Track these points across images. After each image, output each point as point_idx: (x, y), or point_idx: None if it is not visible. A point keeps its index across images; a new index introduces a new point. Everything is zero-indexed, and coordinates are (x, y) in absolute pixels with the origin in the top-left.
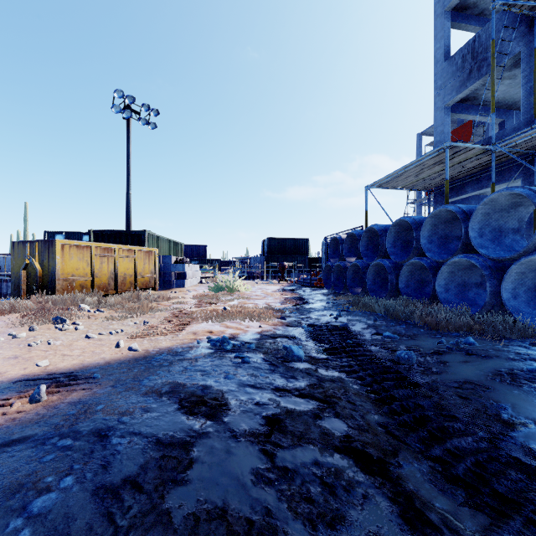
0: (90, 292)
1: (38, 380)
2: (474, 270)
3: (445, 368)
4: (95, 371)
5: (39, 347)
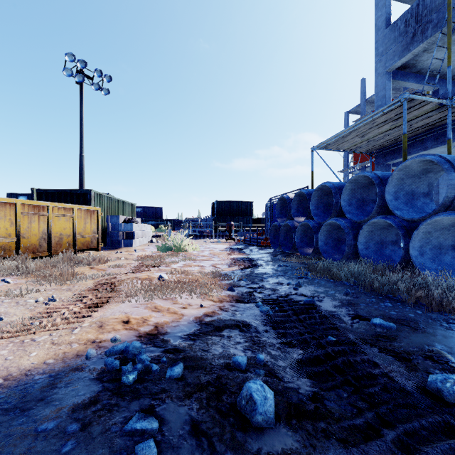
0: (14, 255)
1: None
2: (452, 231)
3: None
4: None
5: None
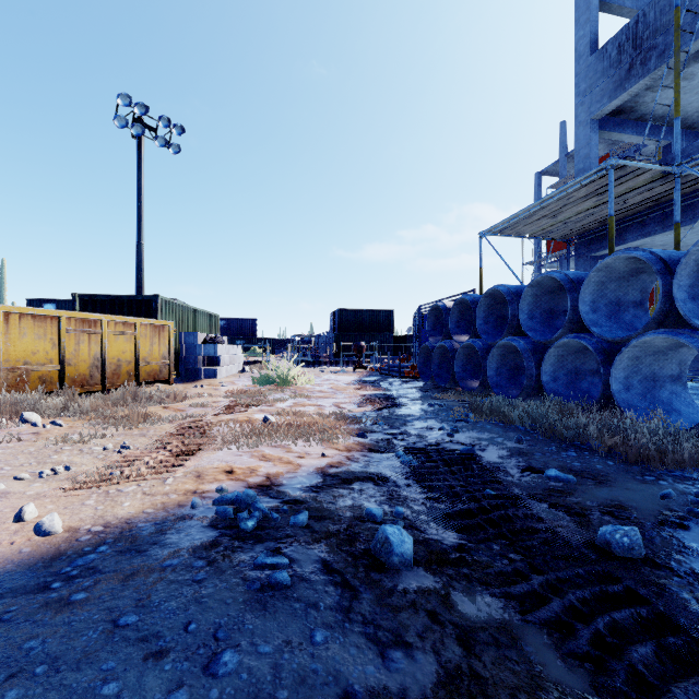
0: (57, 389)
1: None
2: (670, 356)
3: None
4: None
5: None
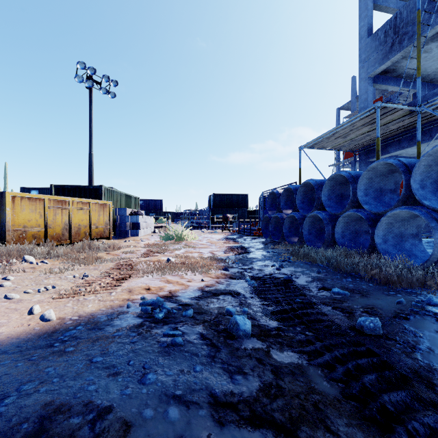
0: (42, 242)
1: None
2: (411, 222)
3: (421, 341)
4: None
5: None
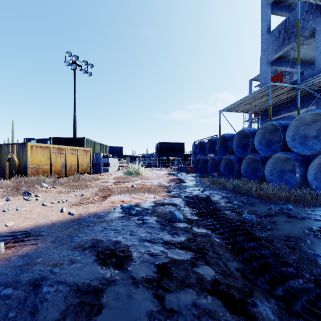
0: (49, 175)
1: (3, 237)
2: (288, 162)
3: (275, 226)
4: (43, 230)
5: (10, 212)
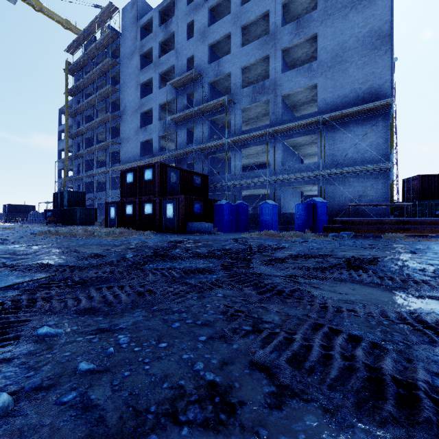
0: None
1: None
2: None
3: None
4: None
5: None
